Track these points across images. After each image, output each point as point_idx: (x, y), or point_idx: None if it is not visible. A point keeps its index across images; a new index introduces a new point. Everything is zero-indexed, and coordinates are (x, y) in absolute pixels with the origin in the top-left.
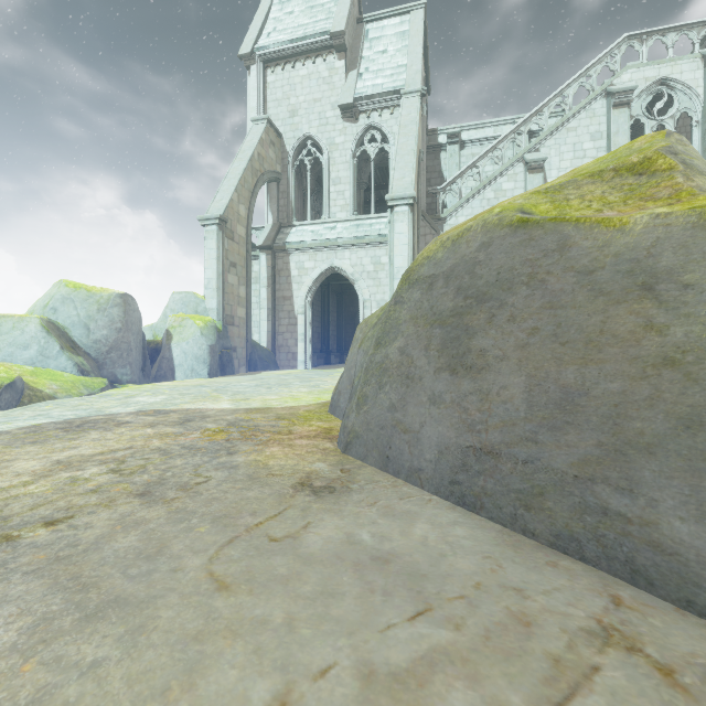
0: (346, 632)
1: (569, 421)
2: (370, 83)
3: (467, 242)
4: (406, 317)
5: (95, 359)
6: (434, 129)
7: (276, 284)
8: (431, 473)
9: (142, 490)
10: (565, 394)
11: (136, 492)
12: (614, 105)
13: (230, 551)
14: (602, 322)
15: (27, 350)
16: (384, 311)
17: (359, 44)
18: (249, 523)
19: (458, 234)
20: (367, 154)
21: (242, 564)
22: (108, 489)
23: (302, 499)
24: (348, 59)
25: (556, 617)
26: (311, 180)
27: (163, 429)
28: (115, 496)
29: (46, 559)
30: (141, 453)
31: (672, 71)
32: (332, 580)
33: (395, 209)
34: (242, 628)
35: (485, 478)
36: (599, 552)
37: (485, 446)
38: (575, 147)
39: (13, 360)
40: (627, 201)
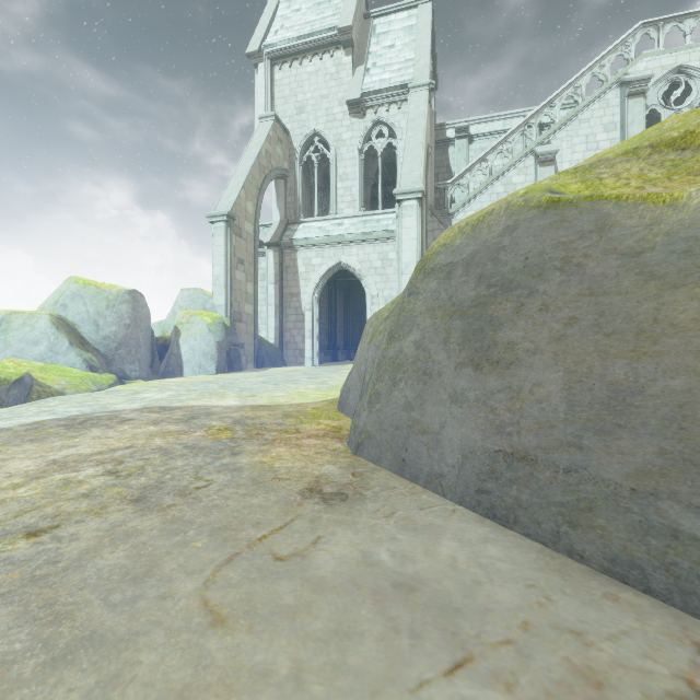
0: (368, 692)
1: (621, 424)
2: (377, 78)
3: (488, 226)
4: (422, 308)
5: (104, 355)
6: (442, 124)
7: (283, 280)
8: (454, 480)
9: (138, 495)
10: (614, 392)
11: (130, 497)
12: (629, 95)
13: (228, 572)
14: (656, 309)
15: (37, 346)
16: (397, 303)
17: (366, 40)
18: (252, 537)
19: (478, 218)
20: (375, 150)
21: (241, 590)
22: (101, 493)
23: (311, 507)
24: (355, 54)
25: (633, 675)
26: (318, 177)
27: (167, 427)
28: (107, 502)
29: (20, 580)
30: (141, 453)
31: (690, 58)
32: (348, 615)
33: (403, 203)
34: (238, 681)
35: (519, 487)
36: (670, 583)
37: (518, 450)
38: (587, 138)
39: (24, 356)
40: (671, 177)
